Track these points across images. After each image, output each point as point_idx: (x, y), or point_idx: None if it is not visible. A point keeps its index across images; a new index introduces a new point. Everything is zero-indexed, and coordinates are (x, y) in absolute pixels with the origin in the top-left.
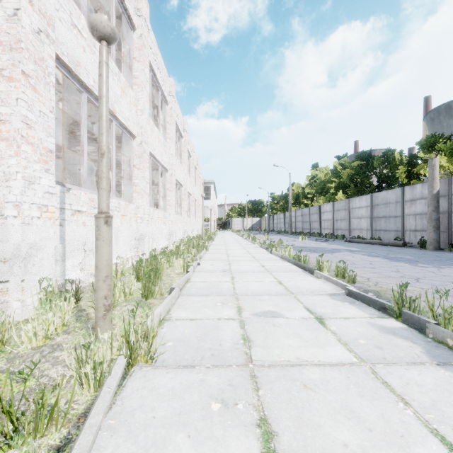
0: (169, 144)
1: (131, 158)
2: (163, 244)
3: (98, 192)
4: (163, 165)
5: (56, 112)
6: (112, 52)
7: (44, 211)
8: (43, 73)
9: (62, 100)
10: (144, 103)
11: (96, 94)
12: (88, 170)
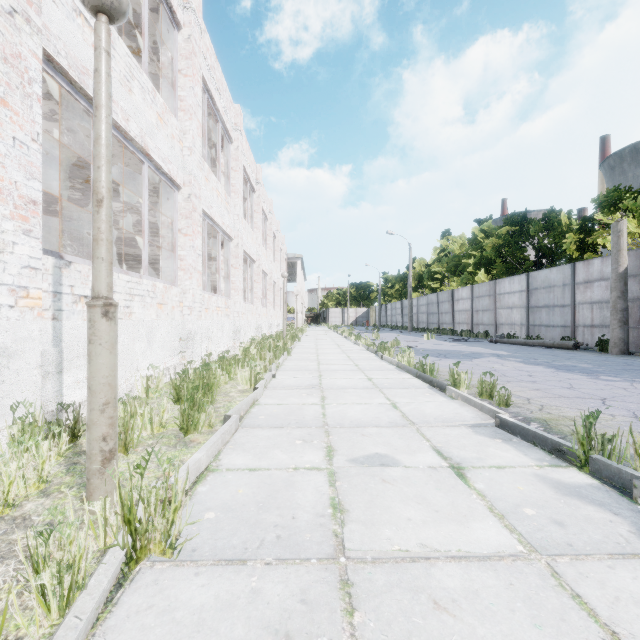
0: (234, 200)
1: (174, 218)
2: (224, 346)
3: (93, 263)
4: (224, 231)
5: (60, 150)
6: (144, 59)
7: (21, 297)
8: (20, 79)
9: (68, 130)
10: (193, 138)
11: (116, 120)
12: (116, 238)
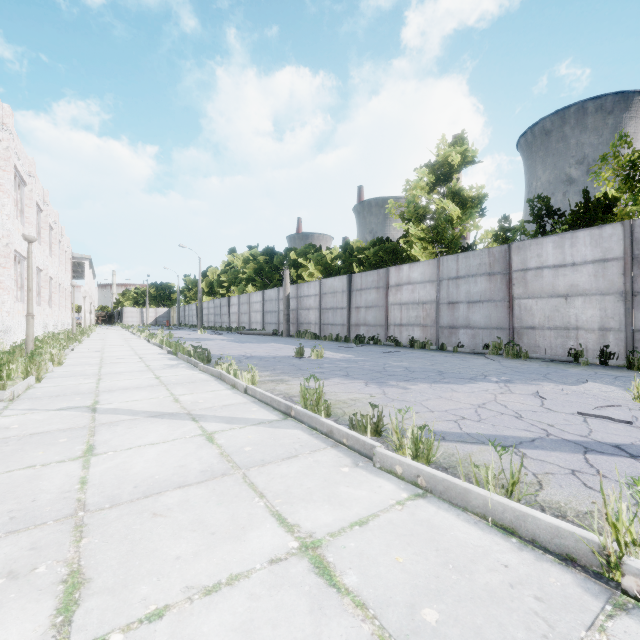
0: (28, 229)
1: None
2: (22, 338)
3: (28, 305)
4: (22, 255)
5: None
6: None
7: None
8: None
9: None
10: (10, 209)
11: None
12: None
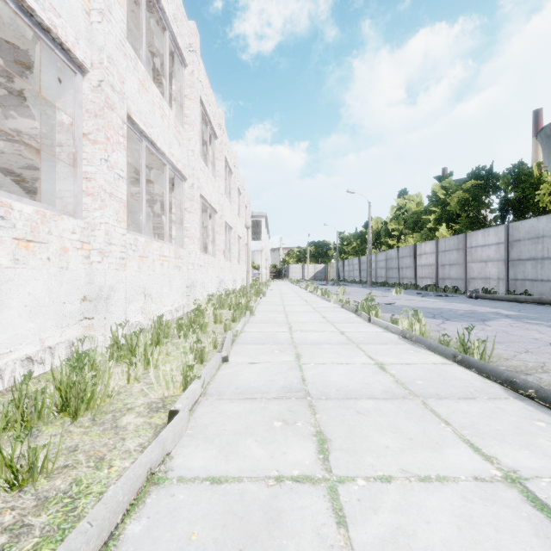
0: (188, 133)
1: (75, 115)
2: (173, 304)
3: None
4: (174, 166)
5: None
6: None
7: None
8: None
9: None
10: None
11: None
12: None
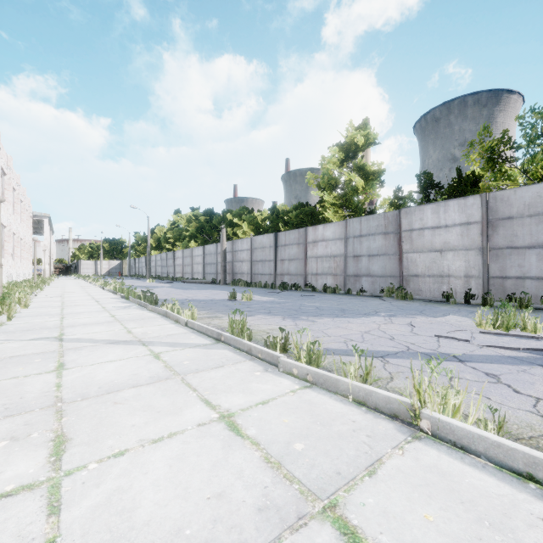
0: None
1: None
2: None
3: None
4: None
5: None
6: None
7: None
8: None
9: None
10: None
11: None
12: None
